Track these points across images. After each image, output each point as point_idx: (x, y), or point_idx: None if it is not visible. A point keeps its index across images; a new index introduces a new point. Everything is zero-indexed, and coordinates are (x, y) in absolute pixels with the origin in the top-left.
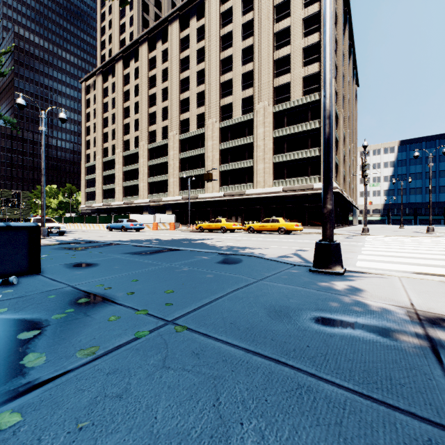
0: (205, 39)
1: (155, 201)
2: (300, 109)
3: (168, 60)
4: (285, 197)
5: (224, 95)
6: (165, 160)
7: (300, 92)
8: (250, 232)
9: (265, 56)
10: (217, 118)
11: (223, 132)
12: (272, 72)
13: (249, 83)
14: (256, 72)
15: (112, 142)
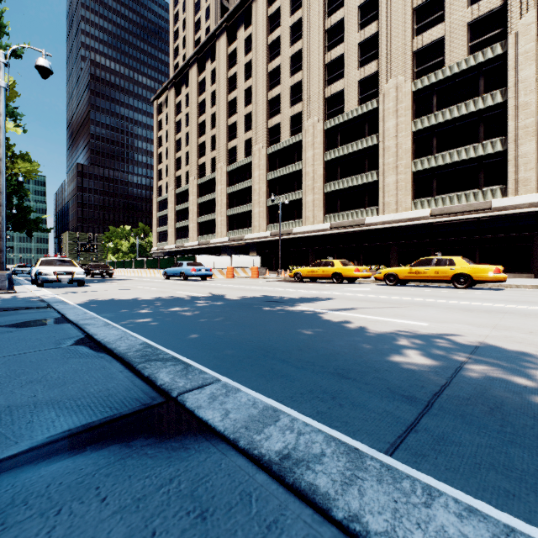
0: (302, 7)
1: (235, 240)
2: (463, 78)
3: (252, 48)
4: (435, 225)
5: (331, 81)
6: (249, 185)
7: (462, 49)
8: (389, 283)
9: (398, 5)
10: (321, 116)
11: (329, 135)
12: (411, 28)
13: (370, 55)
14: (382, 34)
15: (185, 169)
